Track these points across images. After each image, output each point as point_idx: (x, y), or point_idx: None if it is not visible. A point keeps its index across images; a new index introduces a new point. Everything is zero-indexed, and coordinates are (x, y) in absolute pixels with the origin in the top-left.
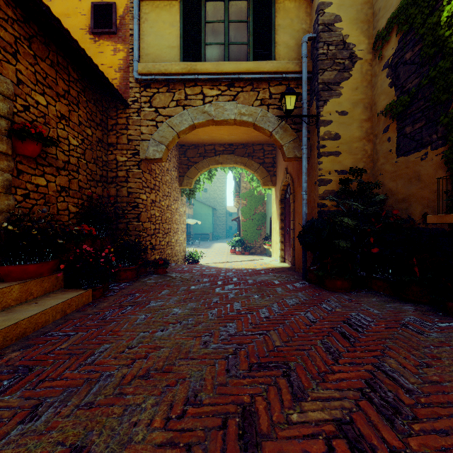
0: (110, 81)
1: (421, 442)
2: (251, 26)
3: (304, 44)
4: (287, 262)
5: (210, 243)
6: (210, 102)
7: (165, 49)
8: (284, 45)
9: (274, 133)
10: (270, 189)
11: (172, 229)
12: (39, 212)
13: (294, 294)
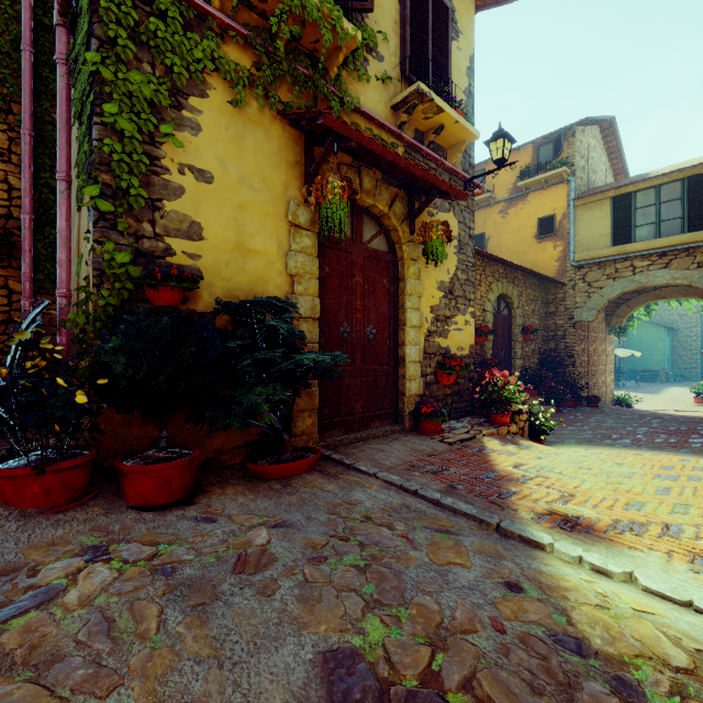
0: (551, 268)
1: (694, 442)
2: (685, 203)
3: None
4: None
5: (659, 387)
6: (640, 272)
7: (596, 238)
8: None
9: None
10: None
11: (598, 371)
12: (526, 365)
13: None
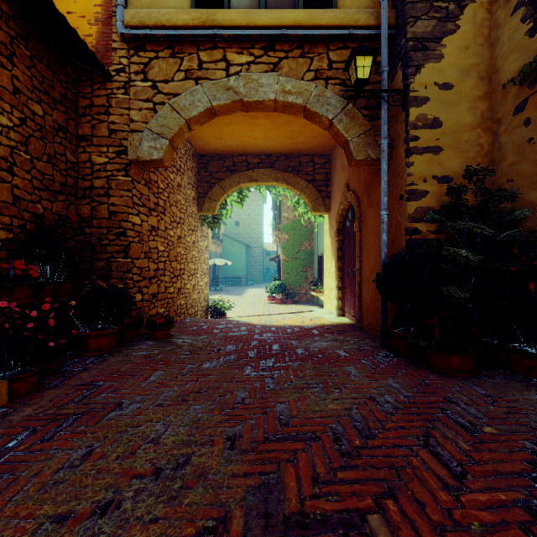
0: (82, 38)
1: None
2: None
3: None
4: (348, 317)
5: (243, 289)
6: (237, 73)
7: None
8: None
9: (336, 122)
10: (321, 216)
11: (187, 270)
12: None
13: (382, 382)
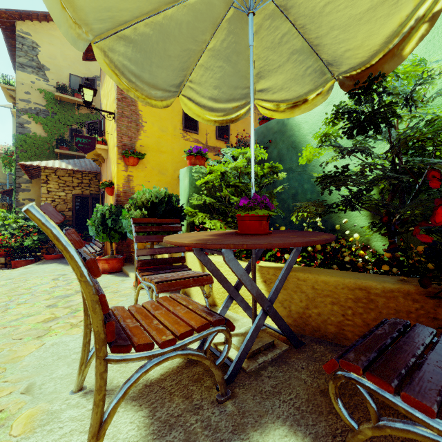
0: None
1: None
2: None
3: (7, 176)
4: None
5: None
6: None
7: None
8: (1, 172)
9: None
10: None
11: None
12: None
13: None
